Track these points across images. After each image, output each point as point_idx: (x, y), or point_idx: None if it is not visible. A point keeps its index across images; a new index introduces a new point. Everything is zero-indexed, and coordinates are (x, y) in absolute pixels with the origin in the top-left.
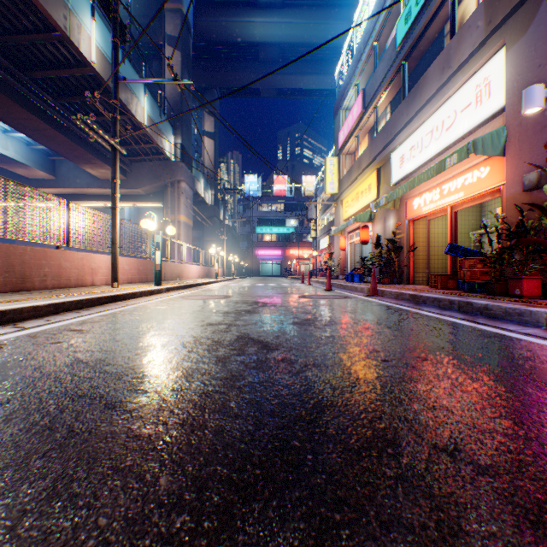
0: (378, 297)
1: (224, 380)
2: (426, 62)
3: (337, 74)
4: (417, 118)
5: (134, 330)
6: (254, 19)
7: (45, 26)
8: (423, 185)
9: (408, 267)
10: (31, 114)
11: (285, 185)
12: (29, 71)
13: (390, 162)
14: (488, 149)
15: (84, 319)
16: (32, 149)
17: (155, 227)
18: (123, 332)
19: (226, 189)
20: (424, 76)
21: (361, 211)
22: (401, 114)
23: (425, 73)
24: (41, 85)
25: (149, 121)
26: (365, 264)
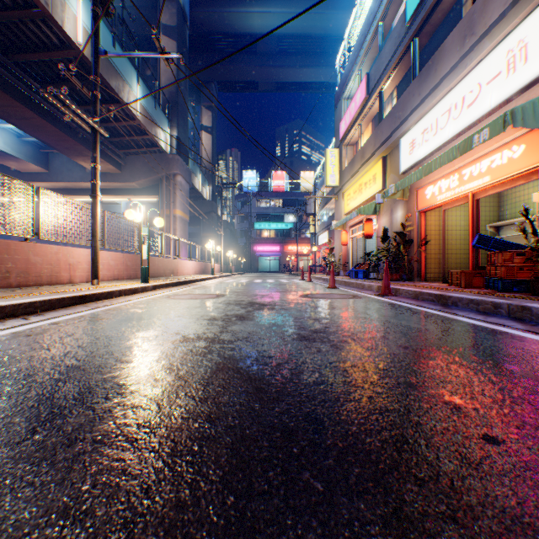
0: (391, 296)
1: (149, 536)
2: (441, 37)
3: (337, 63)
4: (431, 97)
5: (71, 351)
6: (252, 9)
7: (25, 2)
8: (438, 171)
9: (419, 262)
10: (15, 100)
11: (283, 181)
12: (12, 54)
13: (397, 149)
14: (529, 121)
15: (22, 329)
16: (23, 141)
17: (141, 219)
18: (50, 356)
19: (223, 183)
20: (440, 49)
21: (365, 204)
22: (411, 94)
23: (441, 46)
24: (26, 70)
25: (143, 111)
26: (370, 259)
